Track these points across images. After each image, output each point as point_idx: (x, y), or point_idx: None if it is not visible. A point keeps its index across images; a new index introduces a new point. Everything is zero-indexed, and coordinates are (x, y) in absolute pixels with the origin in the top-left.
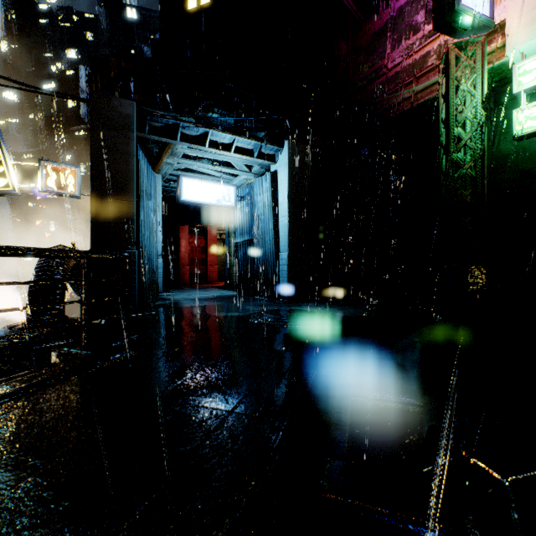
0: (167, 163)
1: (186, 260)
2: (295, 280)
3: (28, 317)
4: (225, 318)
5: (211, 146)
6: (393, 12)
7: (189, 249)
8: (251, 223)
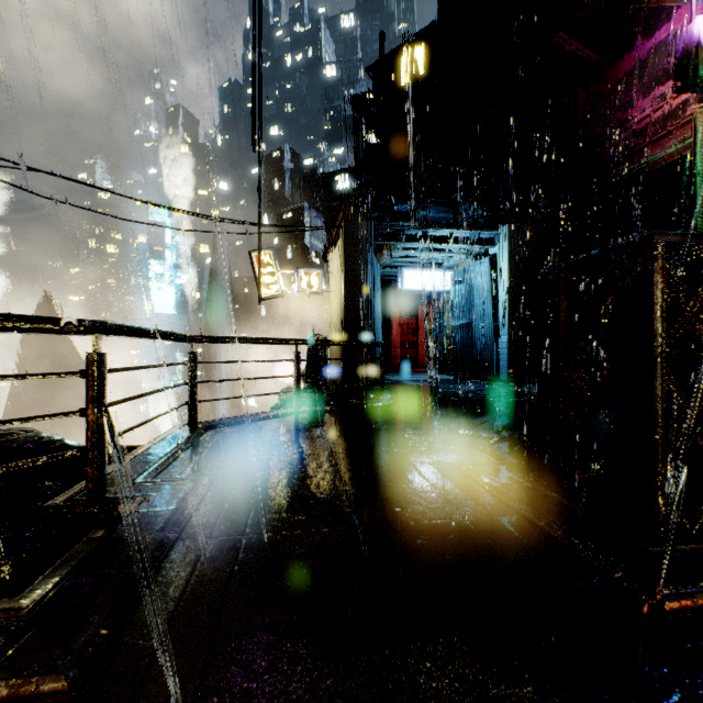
0: (388, 255)
1: (397, 343)
2: (515, 363)
3: (309, 385)
4: (447, 392)
5: (431, 241)
6: (642, 55)
7: (400, 331)
8: (469, 306)
